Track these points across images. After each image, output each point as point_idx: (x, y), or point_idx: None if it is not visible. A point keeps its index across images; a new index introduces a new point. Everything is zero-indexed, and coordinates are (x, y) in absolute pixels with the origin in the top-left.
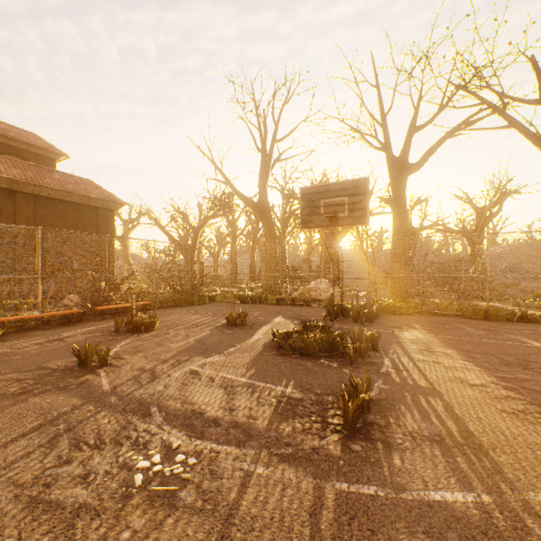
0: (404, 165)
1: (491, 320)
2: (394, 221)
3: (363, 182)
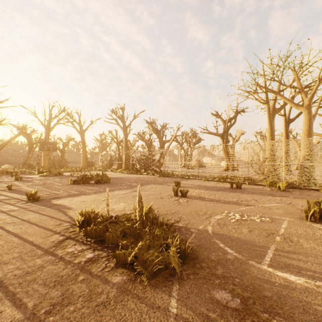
0: (48, 129)
1: (73, 171)
2: None
3: (56, 143)
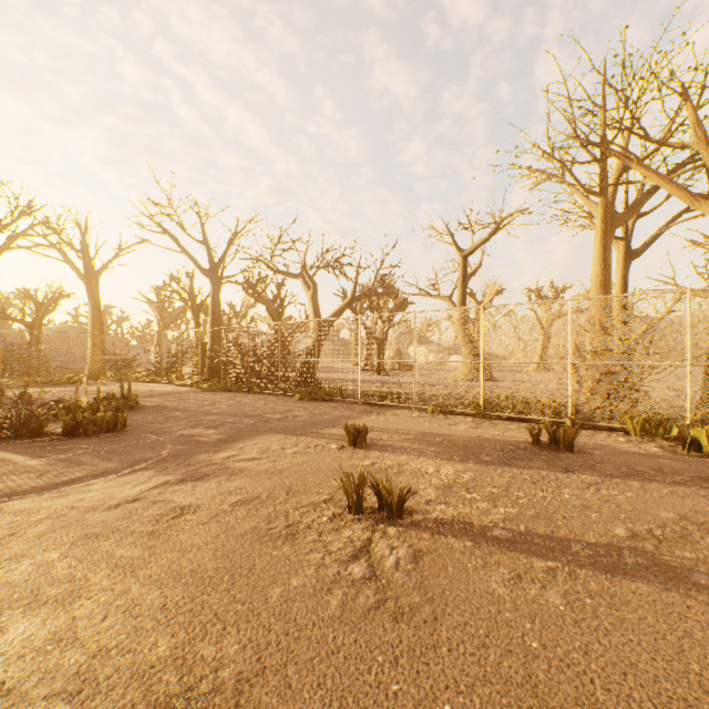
0: None
1: (56, 385)
2: None
3: None
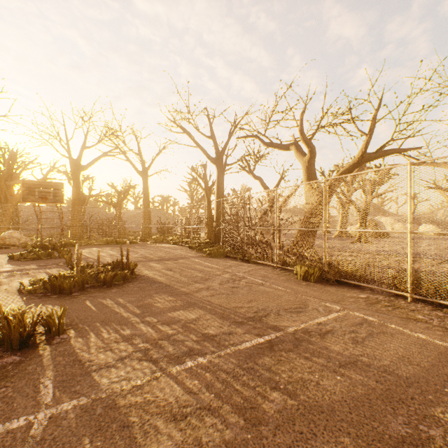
0: (79, 165)
1: (118, 244)
2: (73, 196)
3: (61, 184)
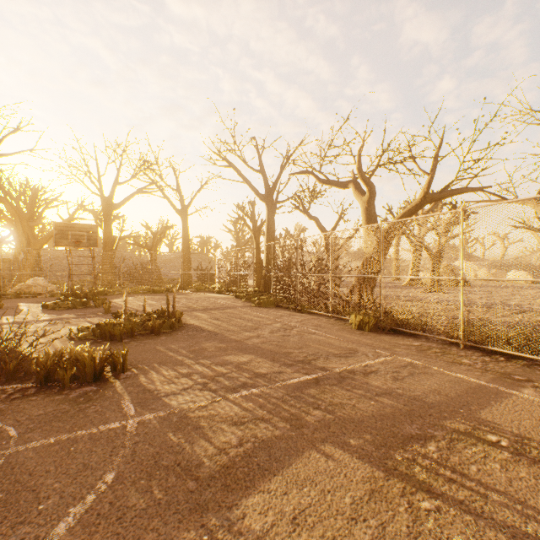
0: (111, 204)
1: (155, 293)
2: (104, 238)
3: (96, 226)
